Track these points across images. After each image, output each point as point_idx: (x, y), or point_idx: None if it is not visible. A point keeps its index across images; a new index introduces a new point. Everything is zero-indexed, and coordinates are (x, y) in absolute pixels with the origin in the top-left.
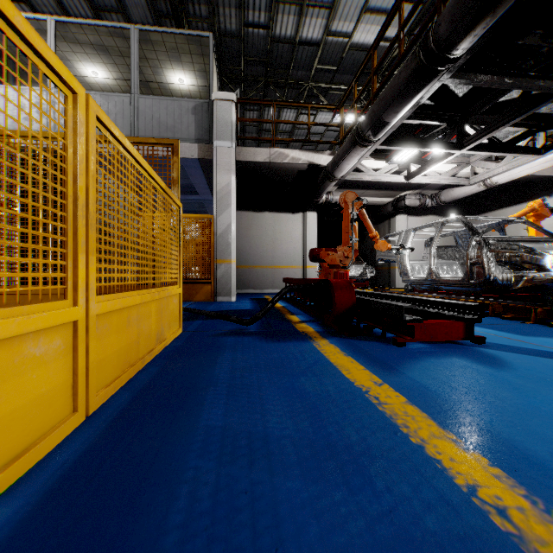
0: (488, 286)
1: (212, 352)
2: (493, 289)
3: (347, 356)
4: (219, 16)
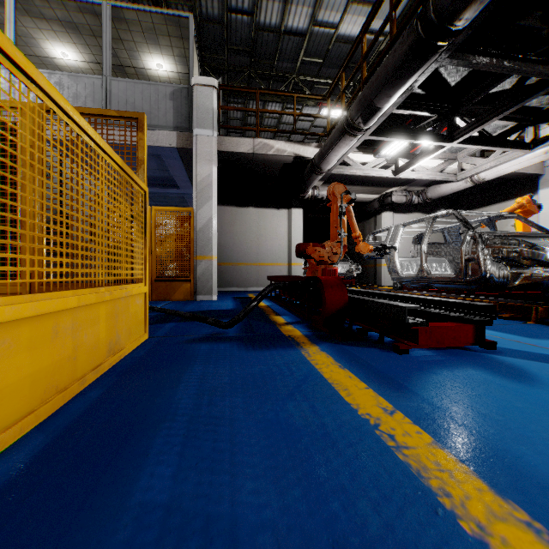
0: (484, 283)
1: (179, 365)
2: (489, 287)
3: (343, 368)
4: None
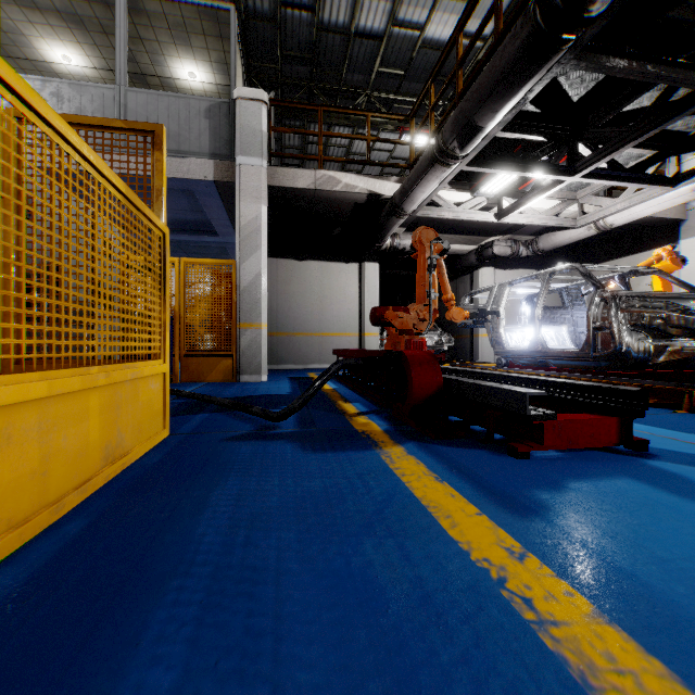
0: (618, 360)
1: (207, 477)
2: (625, 364)
3: (442, 482)
4: None
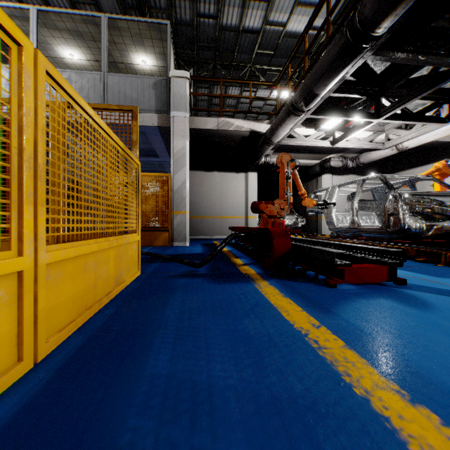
0: (403, 233)
1: (165, 293)
2: (407, 236)
3: (286, 297)
4: (175, 8)
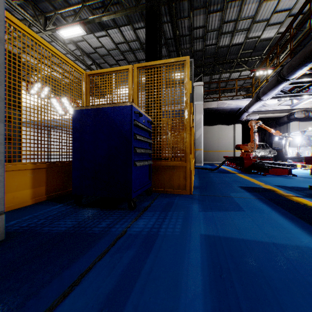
0: None
1: (207, 174)
2: None
3: (245, 176)
4: (194, 46)
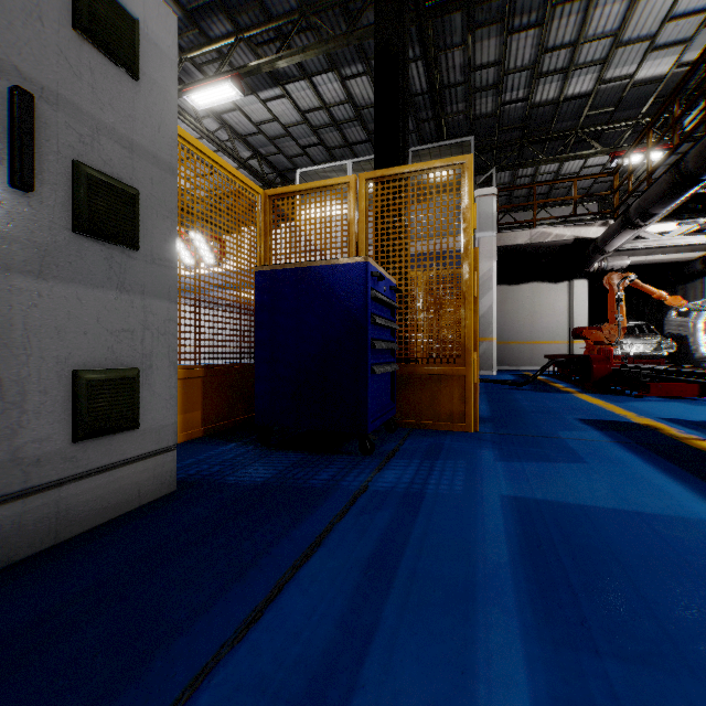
0: None
1: (508, 393)
2: None
3: (594, 398)
4: (475, 106)
